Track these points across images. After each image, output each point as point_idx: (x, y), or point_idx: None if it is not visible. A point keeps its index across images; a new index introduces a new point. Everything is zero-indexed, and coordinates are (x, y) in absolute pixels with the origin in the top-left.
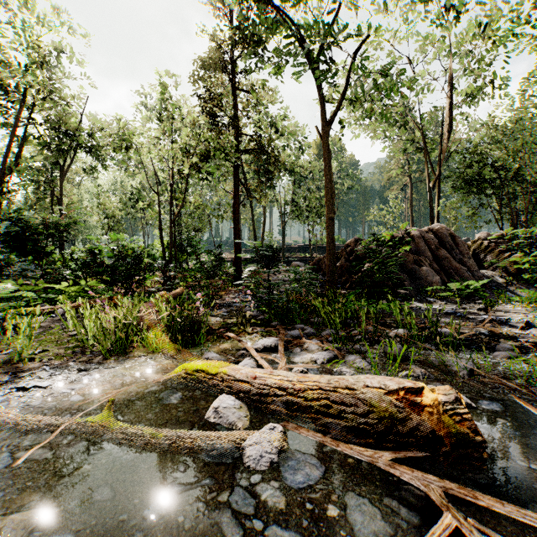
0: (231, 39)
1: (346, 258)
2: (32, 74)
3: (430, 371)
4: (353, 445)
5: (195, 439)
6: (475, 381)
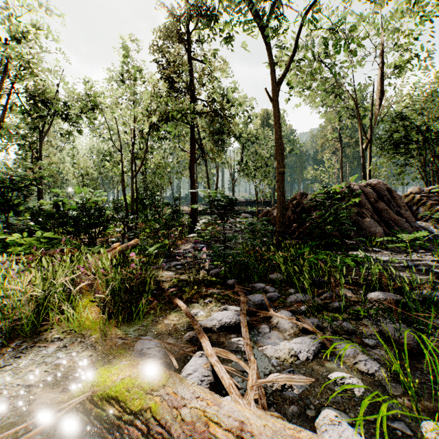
0: (187, 12)
1: (292, 210)
2: (12, 47)
3: None
4: None
5: None
6: None
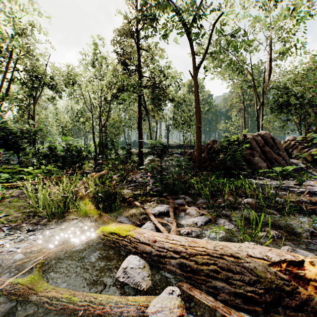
0: (136, 18)
1: (207, 151)
2: (15, 40)
3: (280, 232)
4: (244, 313)
5: (106, 301)
6: (316, 241)
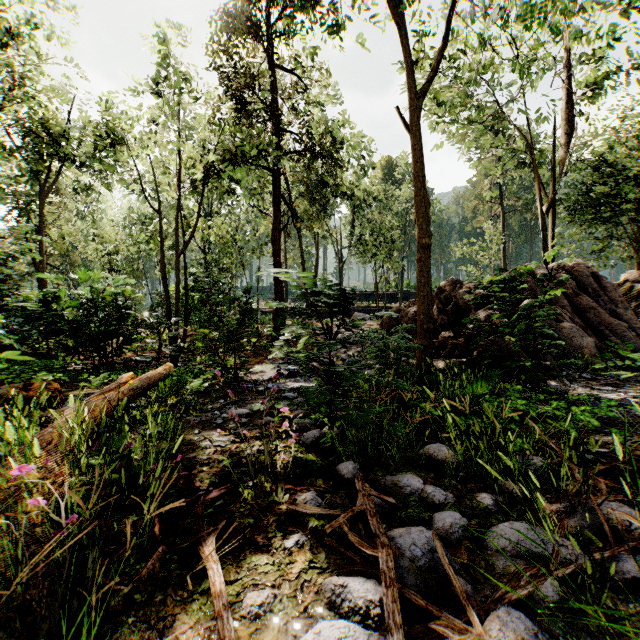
0: None
1: (439, 308)
2: None
3: None
4: None
5: None
6: None
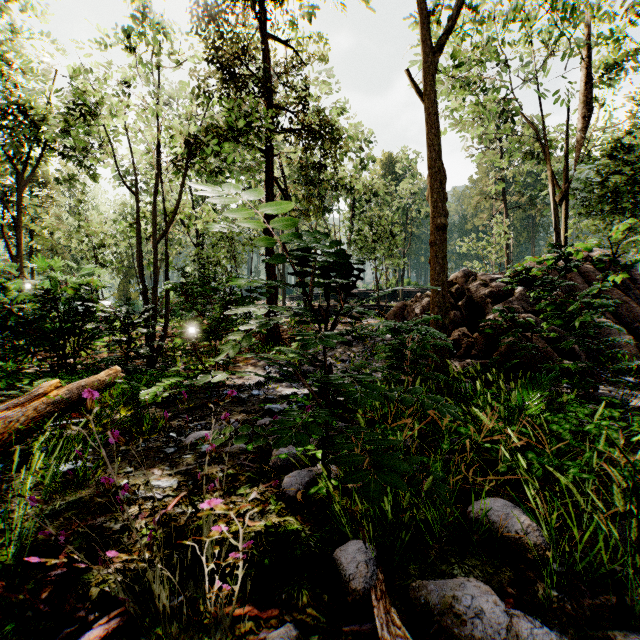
0: None
1: (451, 302)
2: None
3: None
4: None
5: None
6: None
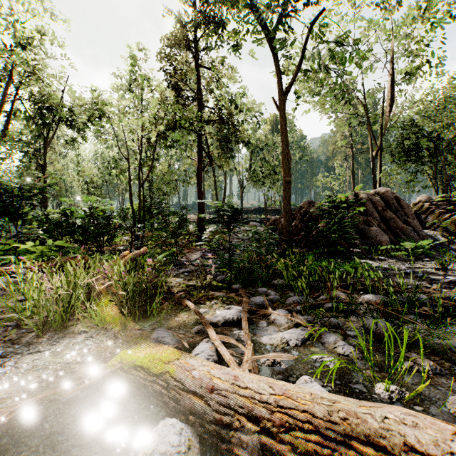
0: (195, 20)
1: (300, 218)
2: (17, 54)
3: (435, 360)
4: None
5: None
6: None
